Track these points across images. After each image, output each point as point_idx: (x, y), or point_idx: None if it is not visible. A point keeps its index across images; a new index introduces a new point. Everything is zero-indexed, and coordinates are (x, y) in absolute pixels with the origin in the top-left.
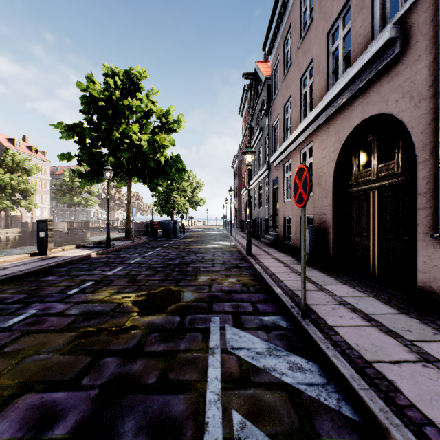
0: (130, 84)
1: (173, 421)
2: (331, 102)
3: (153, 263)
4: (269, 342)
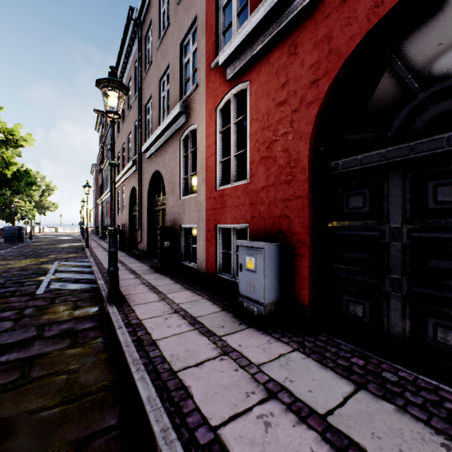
0: None
1: (43, 268)
2: (126, 172)
3: (13, 254)
4: (76, 262)
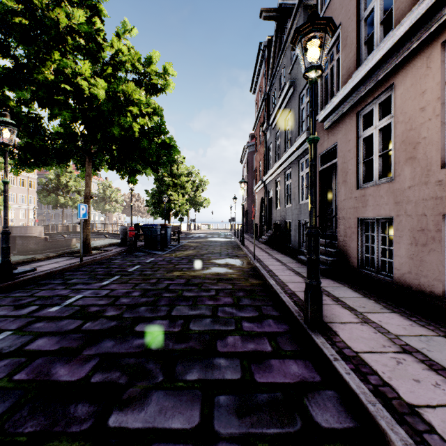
0: (80, 2)
1: None
2: None
3: None
4: None
